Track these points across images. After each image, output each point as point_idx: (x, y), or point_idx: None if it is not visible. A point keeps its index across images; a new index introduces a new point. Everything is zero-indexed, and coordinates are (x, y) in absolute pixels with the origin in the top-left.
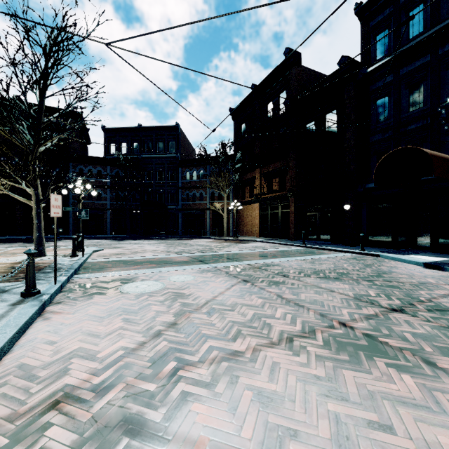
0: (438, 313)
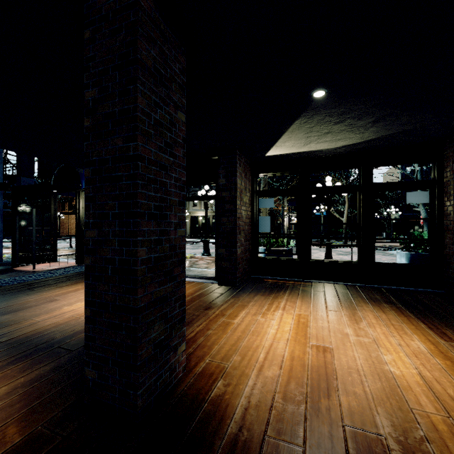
0: None
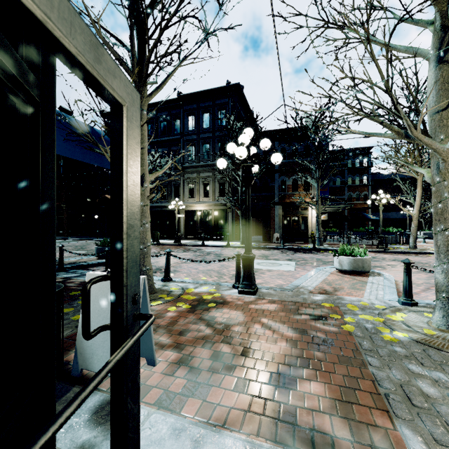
0: (81, 249)
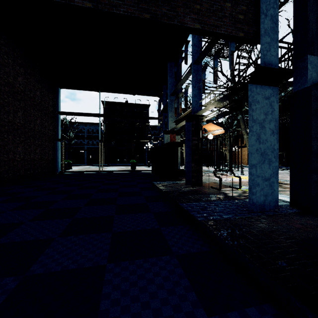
0: None
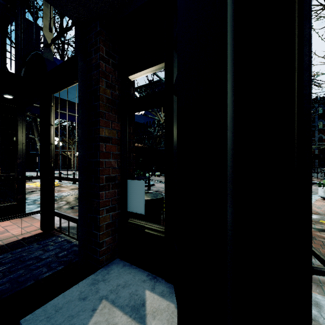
0: None
